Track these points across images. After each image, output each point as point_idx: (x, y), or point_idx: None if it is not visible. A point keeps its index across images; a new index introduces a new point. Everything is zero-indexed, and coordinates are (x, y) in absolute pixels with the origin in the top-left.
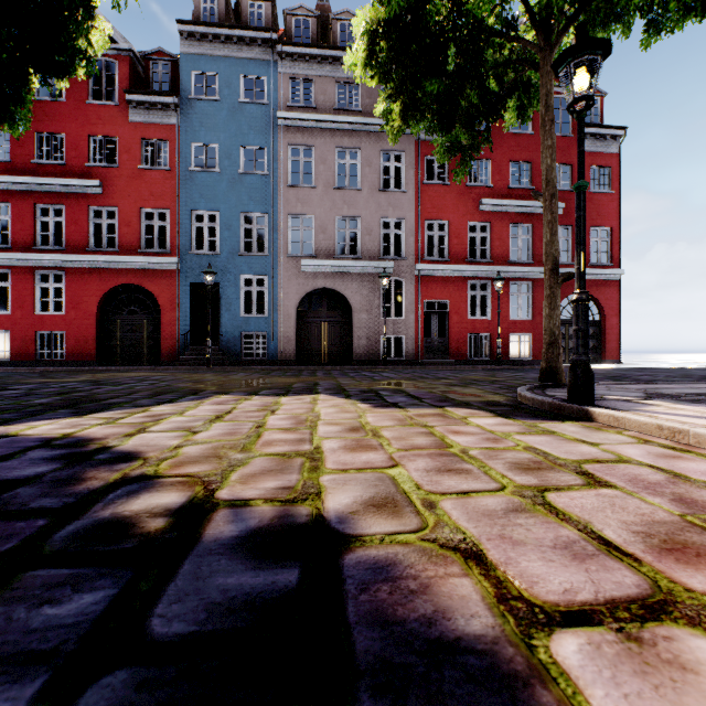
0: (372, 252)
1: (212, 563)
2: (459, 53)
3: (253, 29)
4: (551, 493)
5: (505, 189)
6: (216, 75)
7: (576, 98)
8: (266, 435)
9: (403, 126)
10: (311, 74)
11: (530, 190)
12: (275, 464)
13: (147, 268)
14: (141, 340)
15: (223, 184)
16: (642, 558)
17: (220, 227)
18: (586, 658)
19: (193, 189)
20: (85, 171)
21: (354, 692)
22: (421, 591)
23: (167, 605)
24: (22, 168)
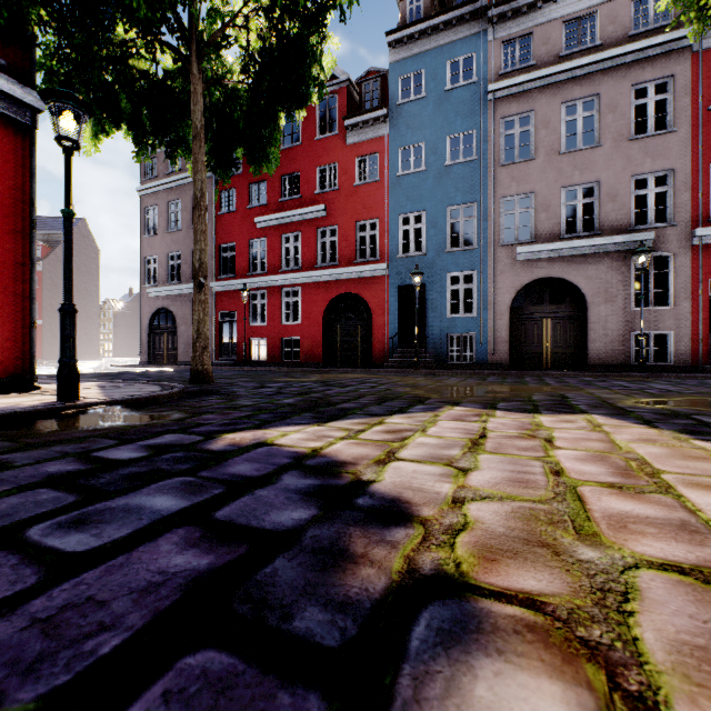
0: (616, 223)
1: None
2: None
3: (460, 6)
4: None
5: None
6: (422, 72)
7: None
8: (589, 496)
9: None
10: (529, 27)
11: None
12: None
13: (360, 277)
14: (356, 344)
15: (428, 182)
16: None
17: (425, 227)
18: None
19: (400, 193)
20: (314, 199)
21: None
22: None
23: None
24: (273, 207)
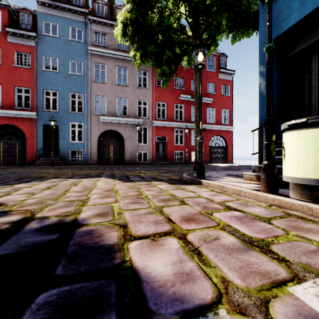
0: (133, 114)
1: (25, 235)
2: (162, 36)
3: (76, 6)
4: (165, 207)
5: (190, 91)
6: (57, 25)
7: (198, 64)
8: (68, 194)
9: (141, 63)
10: (105, 31)
11: None
12: (66, 204)
13: (18, 117)
14: (15, 153)
15: (60, 78)
16: (176, 222)
17: (58, 99)
18: (137, 245)
19: (44, 79)
20: None
21: (61, 259)
22: (99, 236)
23: (2, 247)
24: None
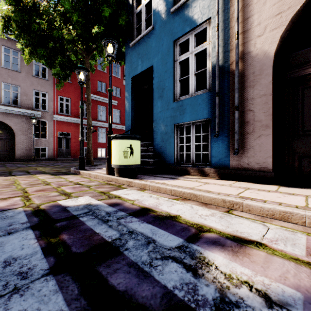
0: (28, 105)
1: None
2: (53, 43)
3: None
4: (29, 188)
5: (96, 91)
6: None
7: (79, 81)
8: None
9: (31, 59)
10: None
11: (105, 93)
12: None
13: None
14: None
15: None
16: (29, 192)
17: None
18: None
19: None
20: None
21: None
22: None
23: None
24: None
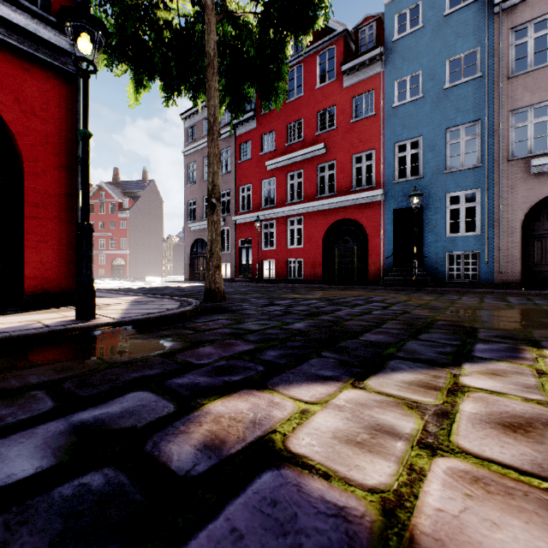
0: None
1: None
2: None
3: None
4: None
5: None
6: (418, 4)
7: None
8: None
9: None
10: None
11: None
12: None
13: (356, 204)
14: (352, 263)
15: (425, 108)
16: None
17: (422, 151)
18: None
19: (395, 123)
20: (314, 140)
21: None
22: None
23: None
24: (280, 152)
